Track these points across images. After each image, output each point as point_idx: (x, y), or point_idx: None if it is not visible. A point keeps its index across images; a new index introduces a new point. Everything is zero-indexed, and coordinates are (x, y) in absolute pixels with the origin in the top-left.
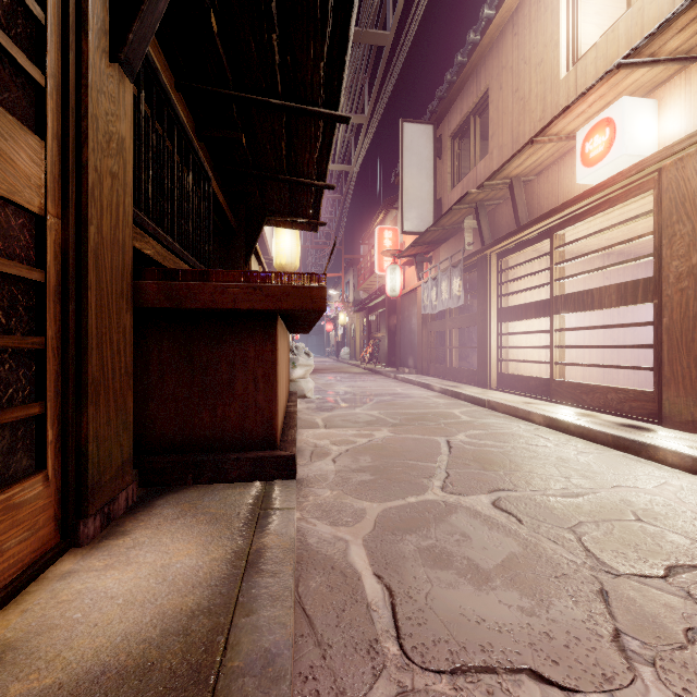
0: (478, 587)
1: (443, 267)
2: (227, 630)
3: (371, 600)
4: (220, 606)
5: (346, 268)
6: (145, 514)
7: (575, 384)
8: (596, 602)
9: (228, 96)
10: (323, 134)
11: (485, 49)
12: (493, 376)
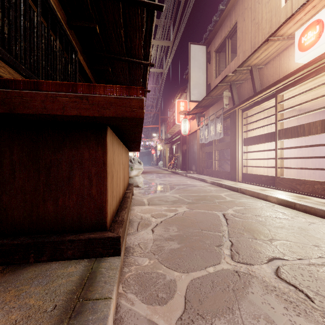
0: None
1: (211, 119)
2: None
3: None
4: None
5: (161, 123)
6: None
7: (292, 179)
8: None
9: None
10: (146, 23)
11: (235, 1)
12: (240, 175)
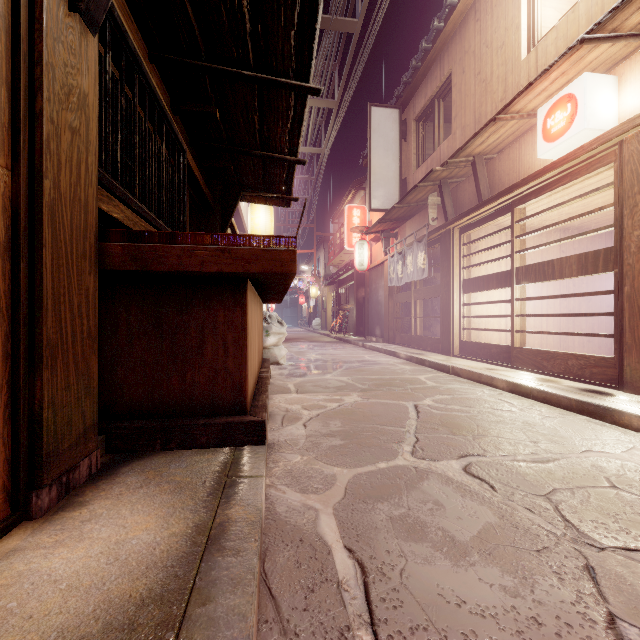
0: (456, 562)
1: (408, 242)
2: (178, 623)
3: (342, 578)
4: (174, 591)
5: (318, 245)
6: (107, 483)
7: (536, 351)
8: (583, 580)
9: (200, 67)
10: (295, 107)
11: (448, 35)
12: (456, 344)
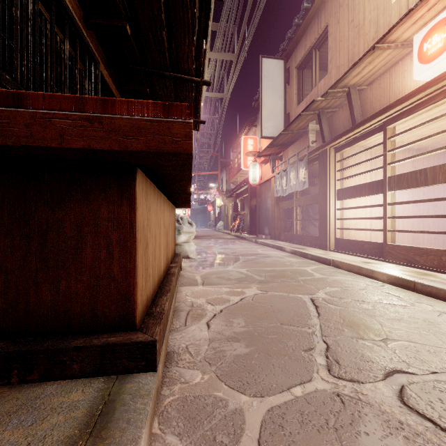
0: None
1: (291, 162)
2: None
3: None
4: None
5: (221, 168)
6: None
7: (408, 248)
8: None
9: None
10: (199, 19)
11: None
12: (332, 240)
